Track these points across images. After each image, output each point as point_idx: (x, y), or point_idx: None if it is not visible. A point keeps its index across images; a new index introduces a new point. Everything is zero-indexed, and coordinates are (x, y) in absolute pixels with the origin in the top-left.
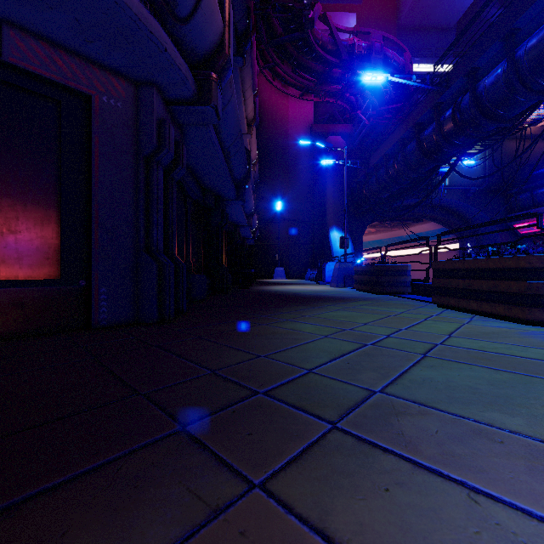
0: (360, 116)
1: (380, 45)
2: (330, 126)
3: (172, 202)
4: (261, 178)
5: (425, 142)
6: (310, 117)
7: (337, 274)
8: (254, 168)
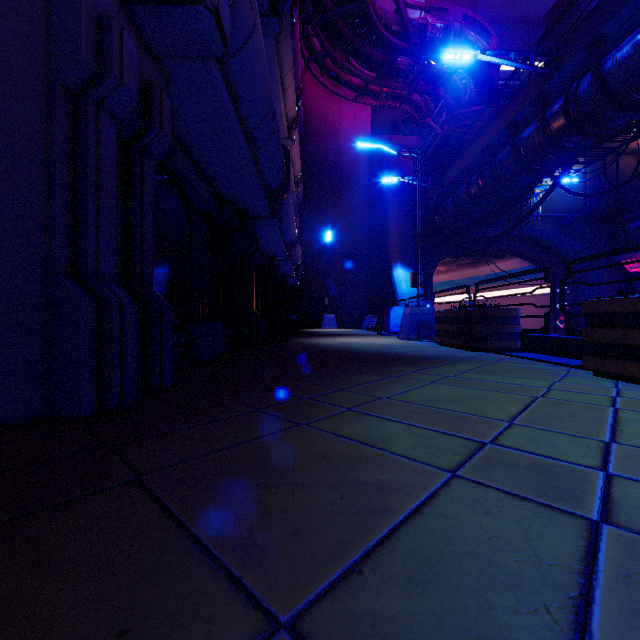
0: (431, 124)
1: (460, 25)
2: (392, 137)
3: (142, 193)
4: (306, 203)
5: (522, 147)
6: (368, 127)
7: (407, 323)
8: (297, 188)
